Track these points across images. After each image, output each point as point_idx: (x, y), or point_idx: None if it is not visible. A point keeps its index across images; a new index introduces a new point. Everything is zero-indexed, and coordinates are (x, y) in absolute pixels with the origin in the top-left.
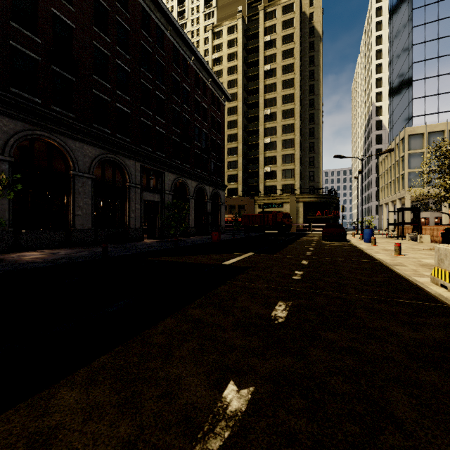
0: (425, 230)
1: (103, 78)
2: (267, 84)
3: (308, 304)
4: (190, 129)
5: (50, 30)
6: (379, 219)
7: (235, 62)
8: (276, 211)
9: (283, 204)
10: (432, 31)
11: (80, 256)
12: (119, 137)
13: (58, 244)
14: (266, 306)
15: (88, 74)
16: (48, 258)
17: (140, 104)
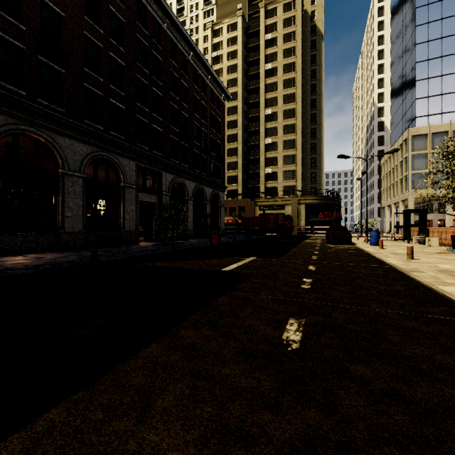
0: (432, 232)
1: (96, 71)
2: (268, 84)
3: (325, 321)
4: (189, 128)
5: (36, 17)
6: (381, 222)
7: (235, 61)
8: (277, 213)
9: (284, 206)
10: (435, 30)
11: (66, 262)
12: (113, 134)
13: (46, 248)
14: (275, 325)
15: (79, 67)
16: (31, 263)
17: (136, 100)
